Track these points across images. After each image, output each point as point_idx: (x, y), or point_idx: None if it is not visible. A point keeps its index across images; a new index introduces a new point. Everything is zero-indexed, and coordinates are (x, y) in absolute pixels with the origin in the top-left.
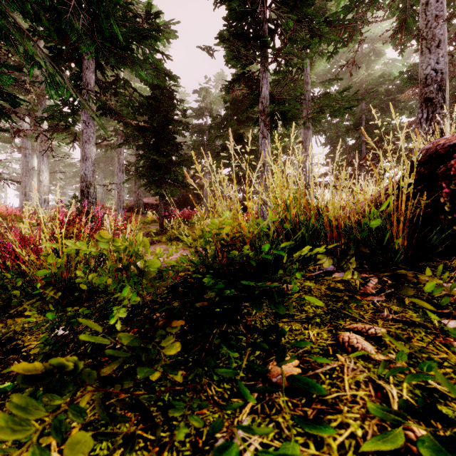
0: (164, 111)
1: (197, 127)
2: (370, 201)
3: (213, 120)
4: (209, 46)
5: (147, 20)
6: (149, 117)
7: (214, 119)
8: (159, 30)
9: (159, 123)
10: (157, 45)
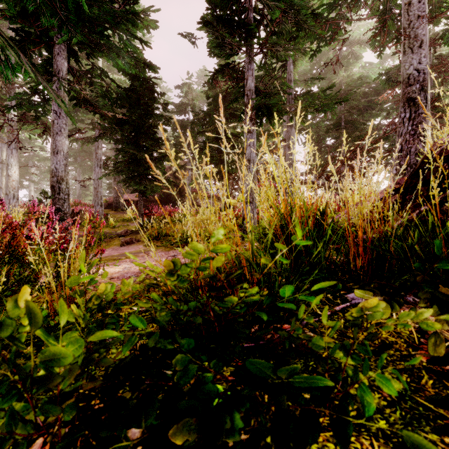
0: (144, 104)
1: (179, 122)
2: (375, 202)
3: (195, 116)
4: (191, 33)
5: (125, 5)
6: (128, 110)
7: (197, 114)
8: (136, 13)
9: (138, 116)
10: (135, 31)
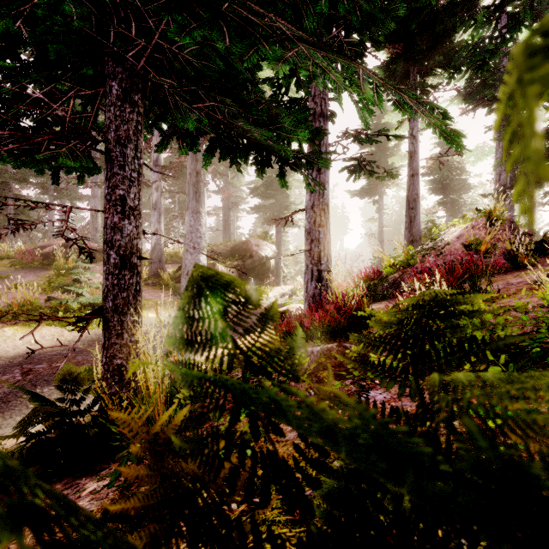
0: None
1: None
2: None
3: None
4: None
5: None
6: None
7: None
8: None
9: None
10: None
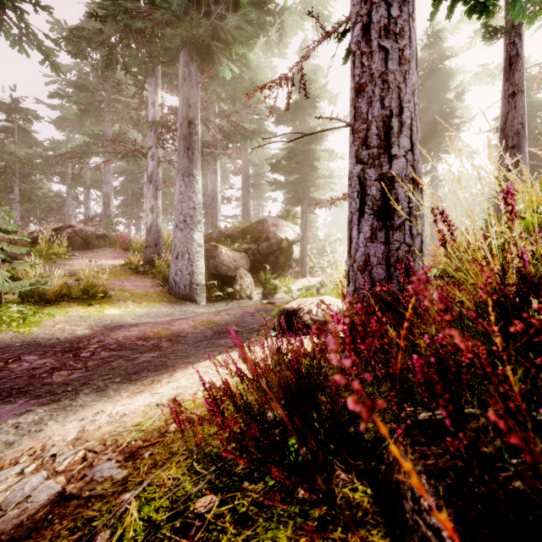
0: None
1: None
2: None
3: None
4: None
5: None
6: None
7: None
8: None
9: None
10: None
